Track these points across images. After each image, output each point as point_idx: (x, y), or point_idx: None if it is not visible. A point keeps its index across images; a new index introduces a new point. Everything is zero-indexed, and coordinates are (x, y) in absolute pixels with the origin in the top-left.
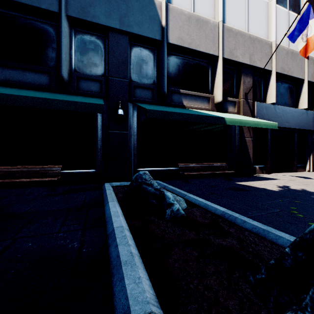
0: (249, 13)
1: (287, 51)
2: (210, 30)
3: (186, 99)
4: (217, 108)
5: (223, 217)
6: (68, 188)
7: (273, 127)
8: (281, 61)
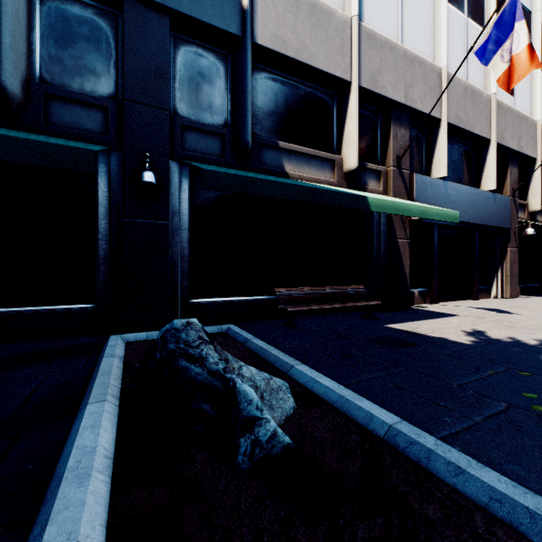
0: (405, 11)
1: (464, 87)
2: (335, 30)
3: (290, 161)
4: (348, 181)
5: (394, 446)
6: (17, 350)
7: (452, 220)
8: (456, 104)
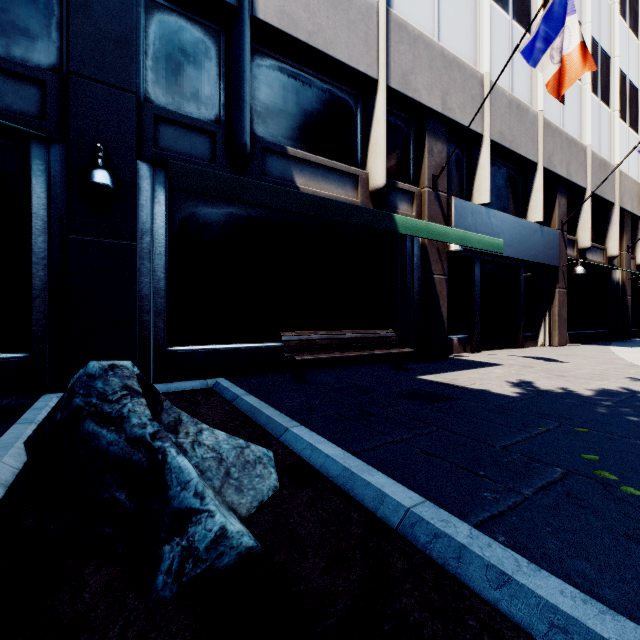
0: (442, 2)
1: (509, 100)
2: (359, 13)
3: (302, 174)
4: (375, 202)
5: (411, 541)
6: None
7: (495, 249)
8: (500, 119)
